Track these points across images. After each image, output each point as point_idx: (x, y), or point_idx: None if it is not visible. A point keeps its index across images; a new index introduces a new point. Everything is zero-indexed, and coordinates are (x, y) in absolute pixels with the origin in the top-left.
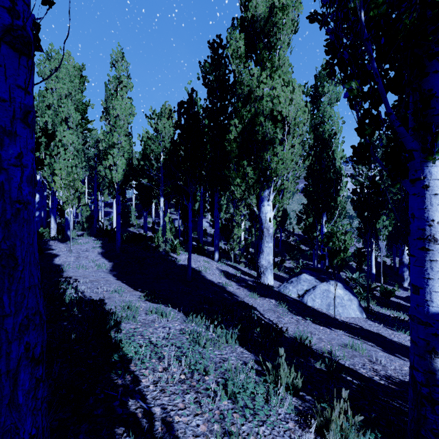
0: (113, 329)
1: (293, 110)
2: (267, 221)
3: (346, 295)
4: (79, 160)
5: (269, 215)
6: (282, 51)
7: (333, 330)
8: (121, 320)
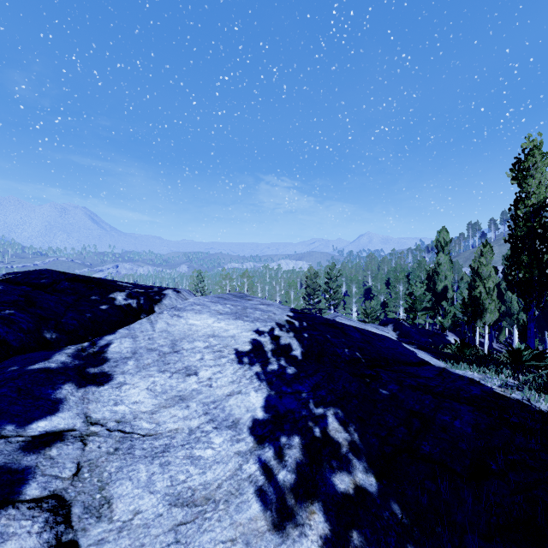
0: None
1: None
2: (515, 334)
3: None
4: None
5: (516, 332)
6: None
7: None
8: None
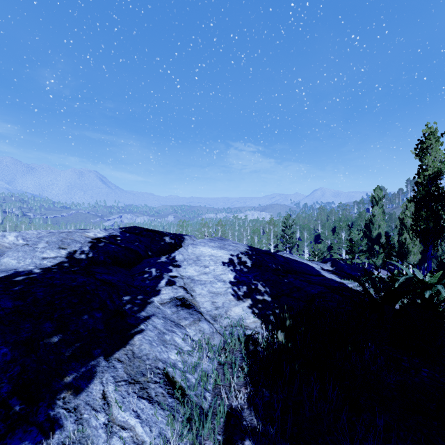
0: None
1: None
2: None
3: None
4: None
5: None
6: None
7: None
8: None
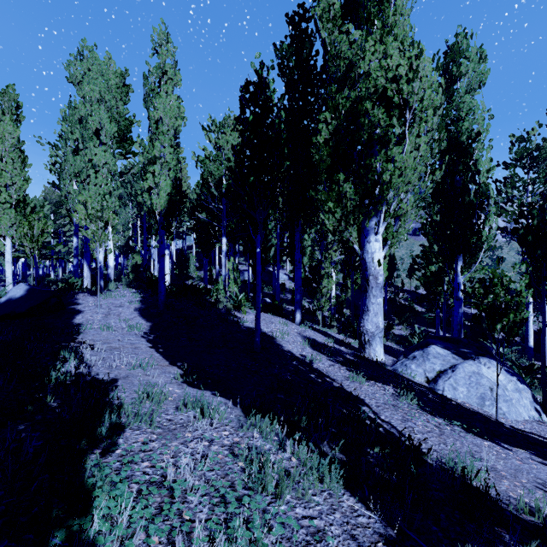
0: (102, 443)
1: (419, 88)
2: (374, 265)
3: (509, 382)
4: (114, 186)
5: (378, 256)
6: (400, 0)
7: (507, 450)
8: (117, 426)
